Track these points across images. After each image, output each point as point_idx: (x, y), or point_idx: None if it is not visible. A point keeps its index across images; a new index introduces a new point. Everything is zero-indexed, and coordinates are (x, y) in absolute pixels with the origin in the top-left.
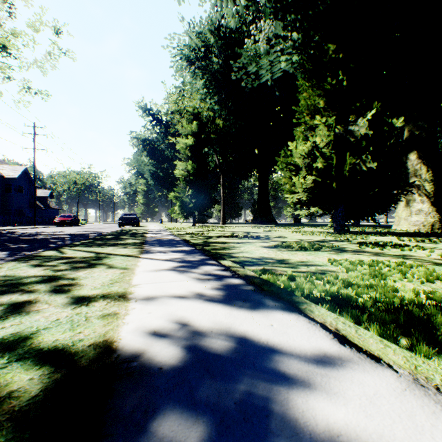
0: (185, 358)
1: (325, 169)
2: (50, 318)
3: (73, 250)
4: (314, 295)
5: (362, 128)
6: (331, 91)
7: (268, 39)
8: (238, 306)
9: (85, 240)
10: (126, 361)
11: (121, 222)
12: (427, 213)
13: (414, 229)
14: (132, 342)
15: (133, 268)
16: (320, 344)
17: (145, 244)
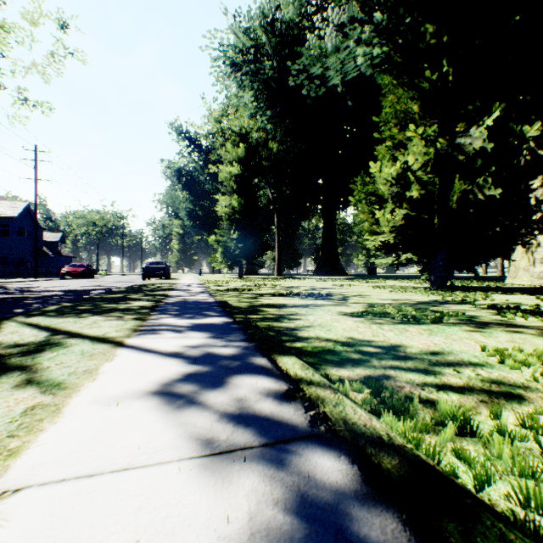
0: None
1: (422, 200)
2: None
3: (22, 324)
4: None
5: (478, 140)
6: (430, 90)
7: (340, 25)
8: None
9: (71, 302)
10: None
11: (146, 274)
12: None
13: (540, 283)
14: None
15: (73, 389)
16: None
17: (156, 309)
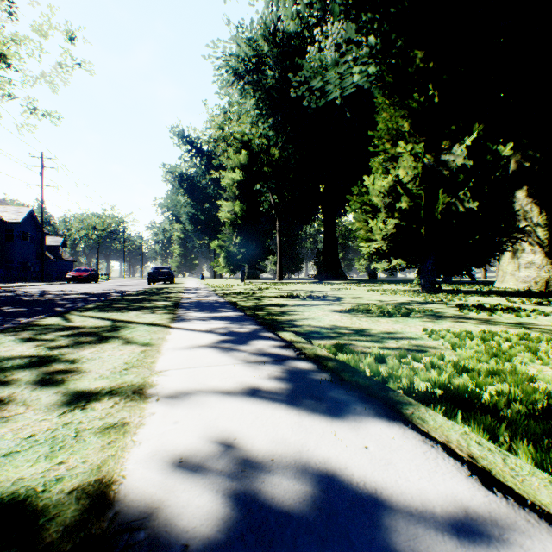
0: (229, 522)
1: (411, 210)
2: (22, 432)
3: (83, 316)
4: (418, 389)
5: (459, 158)
6: (418, 110)
7: (338, 45)
8: (310, 409)
9: (102, 302)
10: (126, 529)
11: (151, 278)
12: (540, 267)
13: (524, 287)
14: (143, 484)
15: (159, 345)
16: (452, 488)
17: (179, 307)
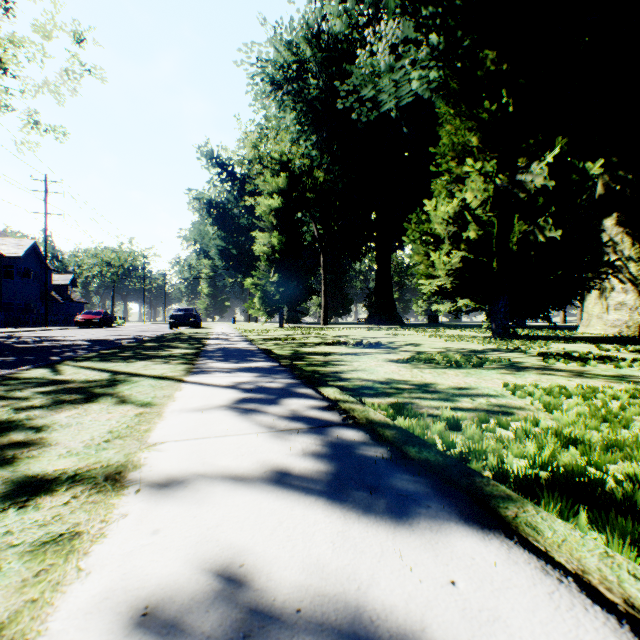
0: None
1: (481, 241)
2: None
3: (78, 367)
4: (513, 471)
5: (539, 178)
6: (489, 122)
7: (393, 46)
8: (361, 508)
9: (108, 350)
10: None
11: (174, 322)
12: (633, 308)
13: (613, 332)
14: None
15: (163, 405)
16: None
17: (200, 356)
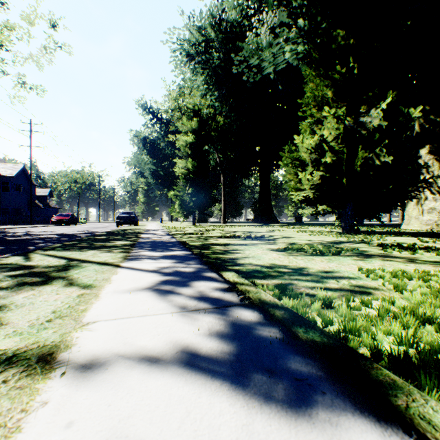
0: None
1: (334, 164)
2: None
3: (44, 255)
4: (387, 350)
5: (376, 119)
6: (340, 80)
7: (272, 28)
8: (262, 395)
9: (70, 242)
10: None
11: (119, 221)
12: None
13: (427, 229)
14: None
15: (100, 287)
16: None
17: (135, 246)
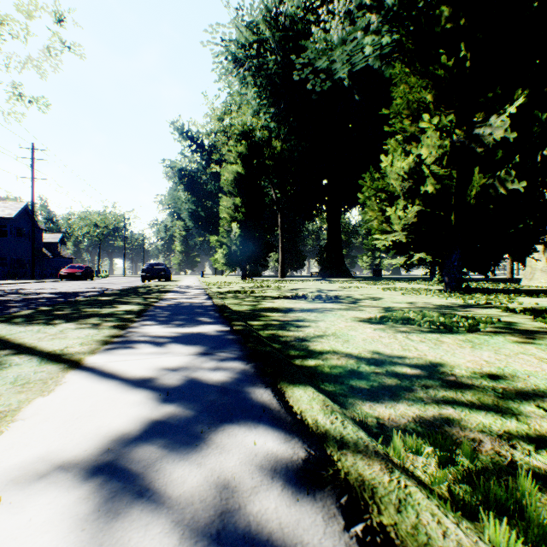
0: None
1: (437, 195)
2: None
3: None
4: None
5: (499, 130)
6: (445, 78)
7: (348, 12)
8: None
9: (50, 306)
10: None
11: (145, 275)
12: None
13: None
14: None
15: None
16: None
17: (142, 315)
